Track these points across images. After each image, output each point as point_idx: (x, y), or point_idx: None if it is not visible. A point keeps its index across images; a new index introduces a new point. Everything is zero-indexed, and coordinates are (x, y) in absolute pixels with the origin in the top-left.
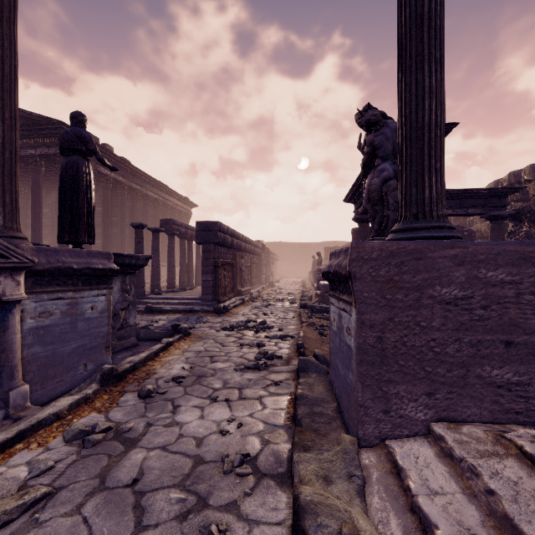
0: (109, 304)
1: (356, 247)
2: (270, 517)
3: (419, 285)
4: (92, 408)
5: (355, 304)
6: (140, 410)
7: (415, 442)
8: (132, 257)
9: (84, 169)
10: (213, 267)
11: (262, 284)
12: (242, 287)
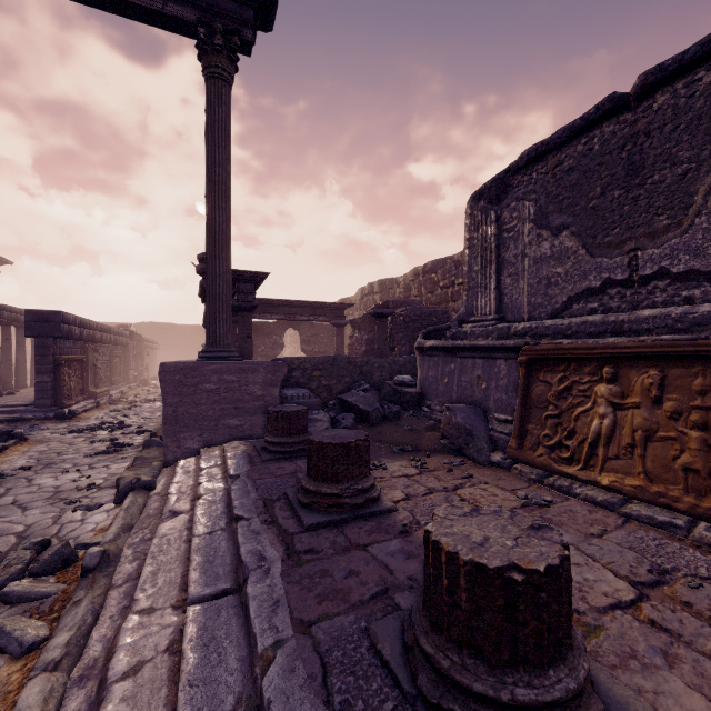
0: None
1: (162, 366)
2: (105, 495)
3: (195, 384)
4: None
5: (162, 395)
6: None
7: (191, 458)
8: None
9: None
10: (53, 365)
11: (131, 383)
12: (97, 388)
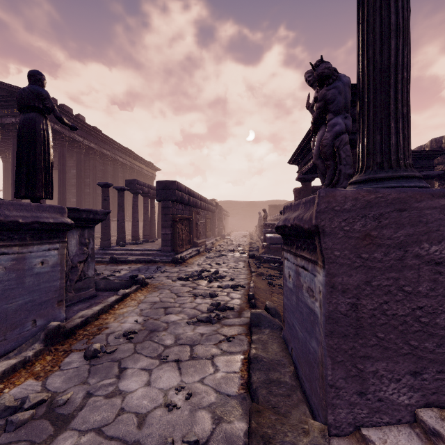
0: (62, 258)
1: (325, 196)
2: None
3: (402, 242)
4: (30, 373)
5: (324, 264)
6: (82, 374)
7: (399, 434)
8: (90, 211)
9: (42, 126)
10: (171, 221)
11: (216, 237)
12: (198, 240)
